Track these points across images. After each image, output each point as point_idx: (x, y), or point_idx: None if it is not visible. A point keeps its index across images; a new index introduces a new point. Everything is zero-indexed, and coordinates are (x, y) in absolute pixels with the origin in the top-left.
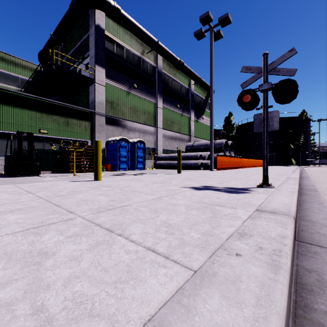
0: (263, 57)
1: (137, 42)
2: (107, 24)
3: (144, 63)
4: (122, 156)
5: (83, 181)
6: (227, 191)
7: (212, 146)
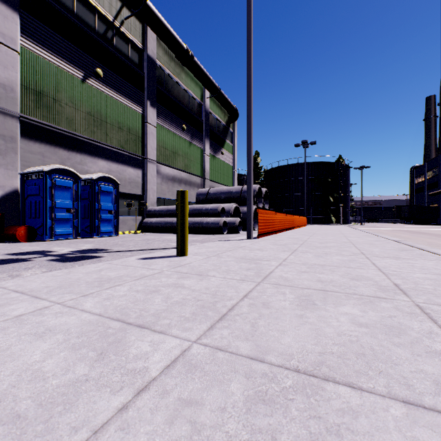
0: None
1: None
2: None
3: (120, 36)
4: (61, 208)
5: None
6: None
7: (251, 191)
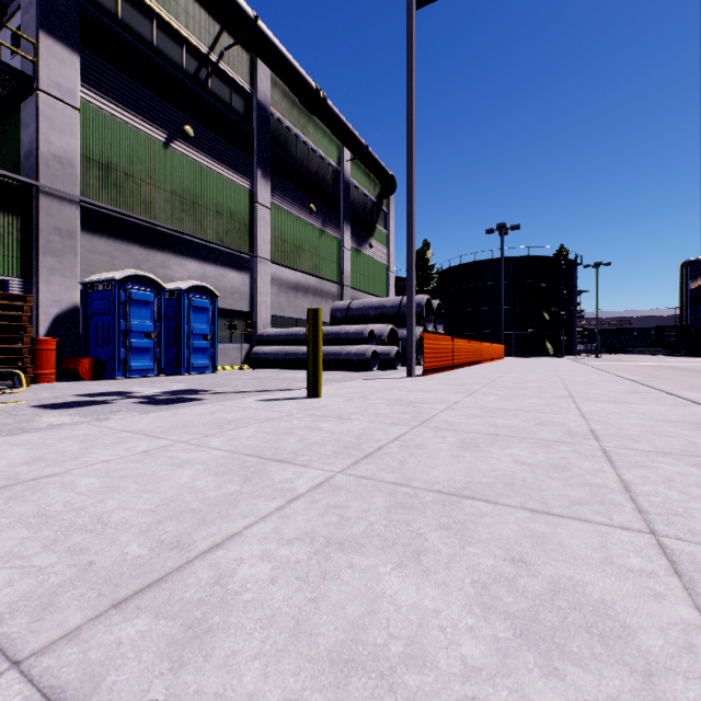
0: None
1: (196, 9)
2: None
3: (218, 76)
4: (138, 332)
5: None
6: None
7: (413, 306)
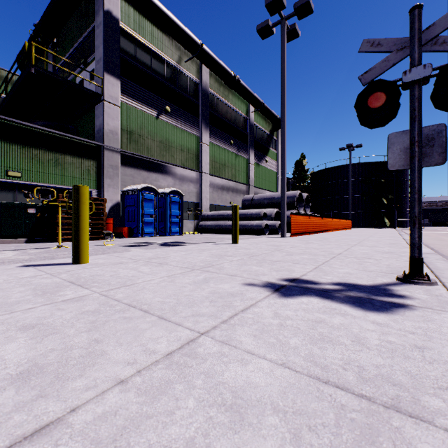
0: (412, 14)
1: (171, 43)
2: (123, 12)
3: (181, 76)
4: (147, 215)
5: (47, 266)
6: (352, 299)
7: (285, 200)
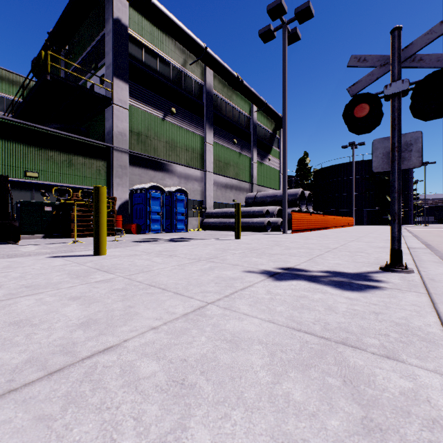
0: (393, 35)
1: (176, 47)
2: (131, 19)
3: (186, 79)
4: (154, 212)
5: (72, 257)
6: (334, 283)
7: (286, 198)
